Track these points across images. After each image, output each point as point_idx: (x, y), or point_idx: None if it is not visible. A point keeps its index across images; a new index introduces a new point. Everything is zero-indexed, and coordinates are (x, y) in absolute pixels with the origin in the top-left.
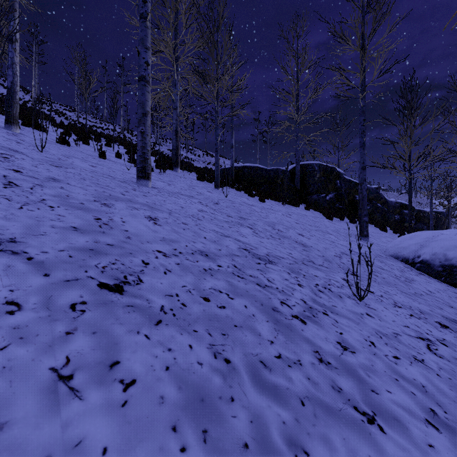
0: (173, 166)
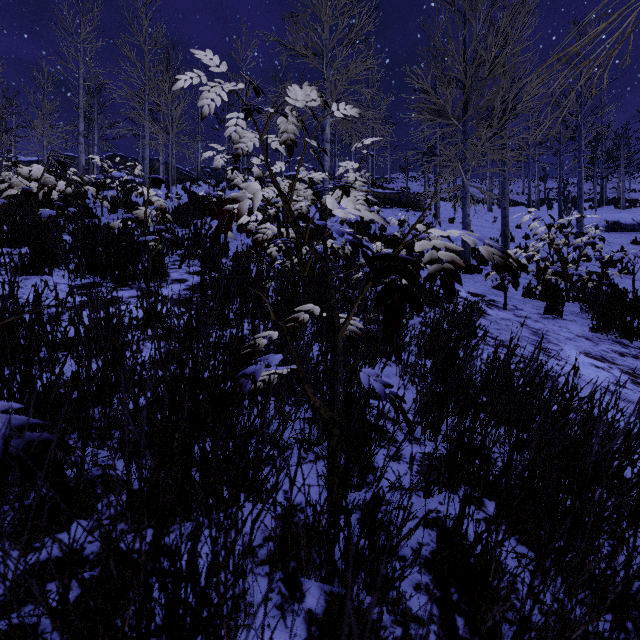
0: (599, 206)
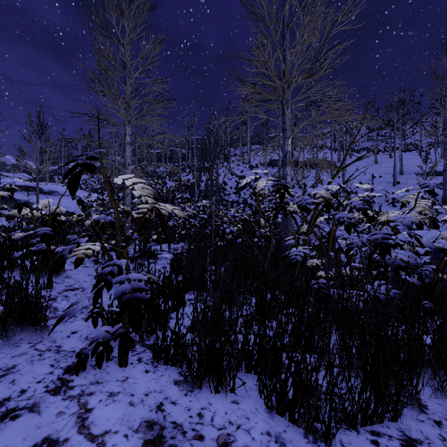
0: None
